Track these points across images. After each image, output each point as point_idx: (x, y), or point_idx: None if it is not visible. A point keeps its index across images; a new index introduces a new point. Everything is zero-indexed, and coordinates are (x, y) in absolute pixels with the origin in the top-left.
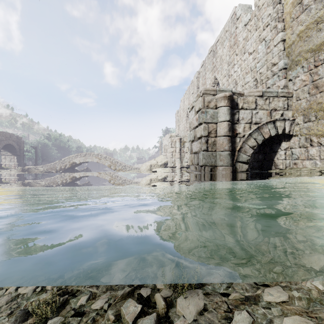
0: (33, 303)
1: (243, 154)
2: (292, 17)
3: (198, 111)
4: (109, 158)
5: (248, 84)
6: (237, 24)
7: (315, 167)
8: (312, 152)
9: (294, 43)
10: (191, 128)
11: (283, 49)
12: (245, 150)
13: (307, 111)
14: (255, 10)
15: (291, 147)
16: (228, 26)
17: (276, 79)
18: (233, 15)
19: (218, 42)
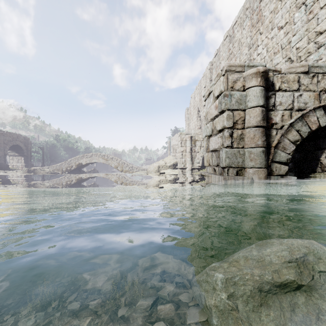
0: None
1: (281, 151)
2: None
3: (218, 96)
4: (115, 158)
5: (278, 66)
6: None
7: None
8: None
9: None
10: (207, 121)
11: None
12: (284, 145)
13: None
14: None
15: None
16: (249, 2)
17: (322, 52)
18: None
19: (236, 24)
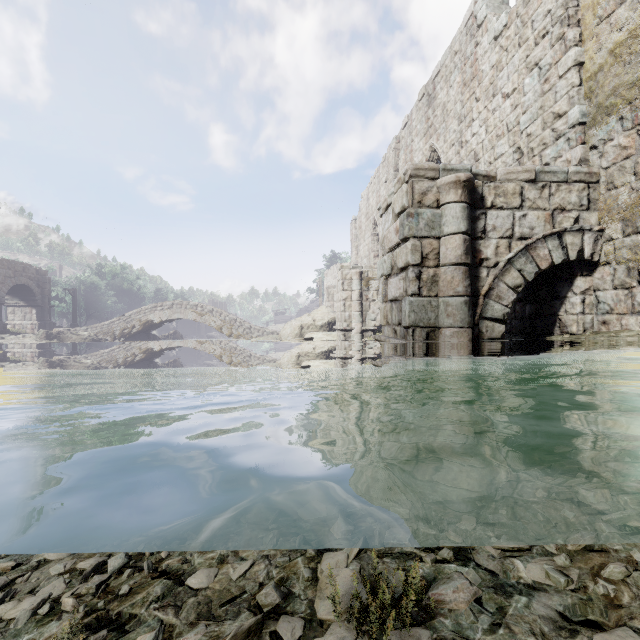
0: None
1: (494, 302)
2: (598, 16)
3: (399, 214)
4: (218, 312)
5: (503, 159)
6: (478, 36)
7: None
8: None
9: (603, 70)
10: (384, 250)
11: (579, 83)
12: (499, 293)
13: (631, 212)
14: (517, 6)
15: (596, 288)
16: (459, 41)
17: (562, 146)
18: (469, 19)
19: (439, 77)
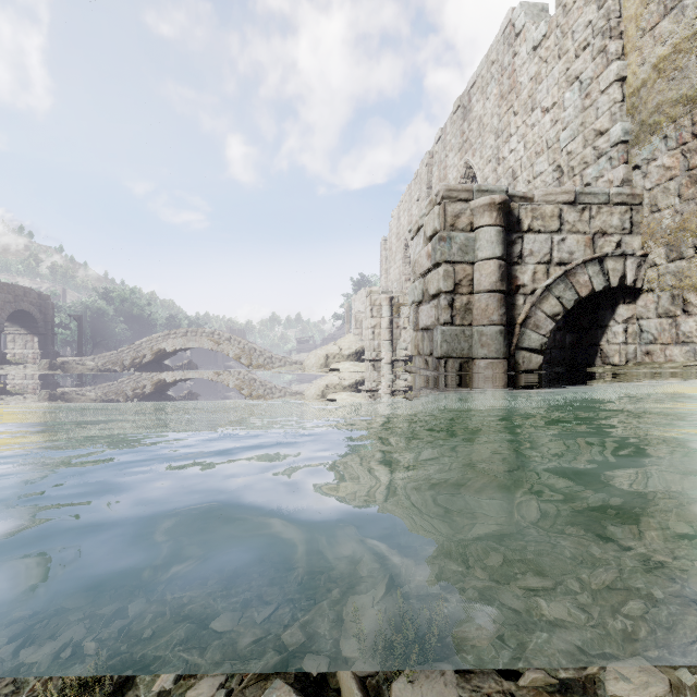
0: (48, 685)
1: (531, 331)
2: (641, 28)
3: (431, 237)
4: (236, 340)
5: (542, 177)
6: (516, 45)
7: (694, 360)
8: (686, 328)
9: (647, 85)
10: (415, 275)
11: (621, 98)
12: (536, 322)
13: (675, 236)
14: (557, 15)
15: (640, 316)
16: (496, 51)
17: (604, 165)
18: (507, 27)
19: (475, 88)
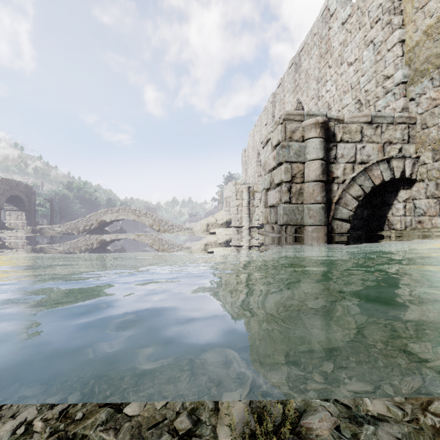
0: None
1: (342, 207)
2: (415, 7)
3: (276, 146)
4: (150, 214)
5: (348, 108)
6: (330, 23)
7: None
8: None
9: (419, 45)
10: (265, 171)
11: (402, 54)
12: (345, 201)
13: (438, 144)
14: (358, 1)
15: (414, 198)
16: (317, 26)
17: (390, 98)
18: (324, 11)
19: (303, 51)
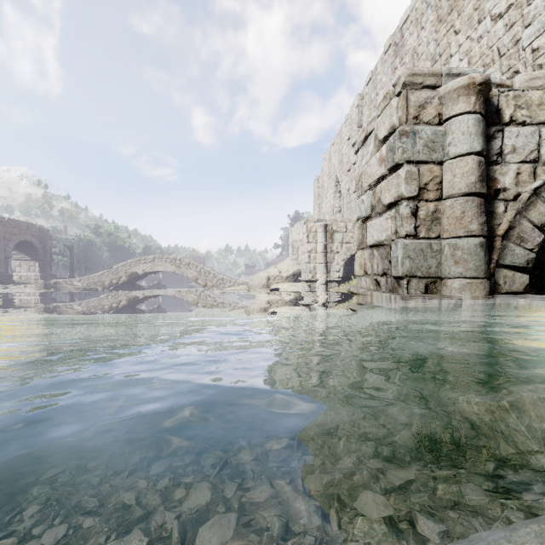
0: None
1: (515, 245)
2: None
3: (385, 138)
4: (194, 264)
5: None
6: None
7: None
8: None
9: None
10: (360, 190)
11: None
12: (520, 234)
13: None
14: None
15: None
16: None
17: None
18: None
19: (408, 22)
